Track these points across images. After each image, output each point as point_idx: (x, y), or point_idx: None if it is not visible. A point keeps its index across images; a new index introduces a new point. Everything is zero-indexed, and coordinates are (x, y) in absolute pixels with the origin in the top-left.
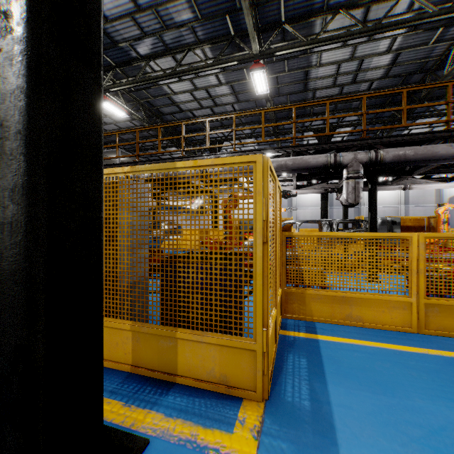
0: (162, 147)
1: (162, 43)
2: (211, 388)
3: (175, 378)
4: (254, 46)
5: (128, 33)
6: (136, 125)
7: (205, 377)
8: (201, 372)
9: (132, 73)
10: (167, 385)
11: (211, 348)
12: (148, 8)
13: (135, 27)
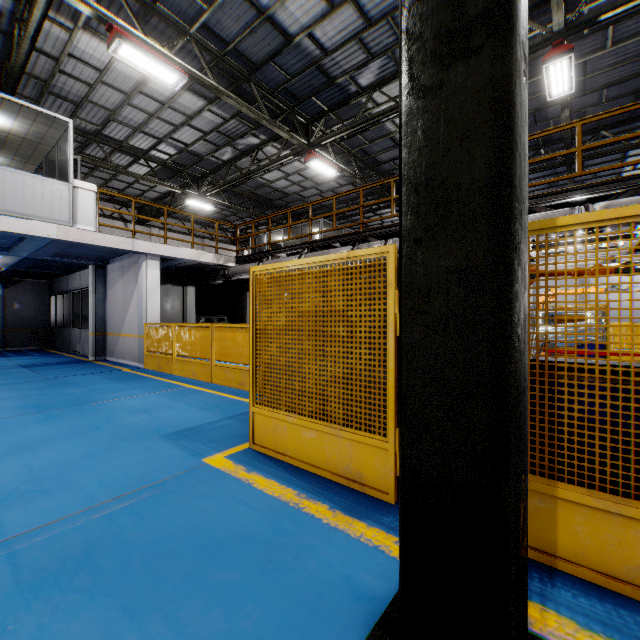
0: (373, 209)
1: (394, 62)
2: (638, 597)
3: (554, 560)
4: (556, 19)
5: (350, 62)
6: (342, 184)
7: (621, 573)
8: (612, 563)
9: (347, 115)
10: (543, 569)
11: (637, 528)
12: (382, 17)
13: (360, 51)
